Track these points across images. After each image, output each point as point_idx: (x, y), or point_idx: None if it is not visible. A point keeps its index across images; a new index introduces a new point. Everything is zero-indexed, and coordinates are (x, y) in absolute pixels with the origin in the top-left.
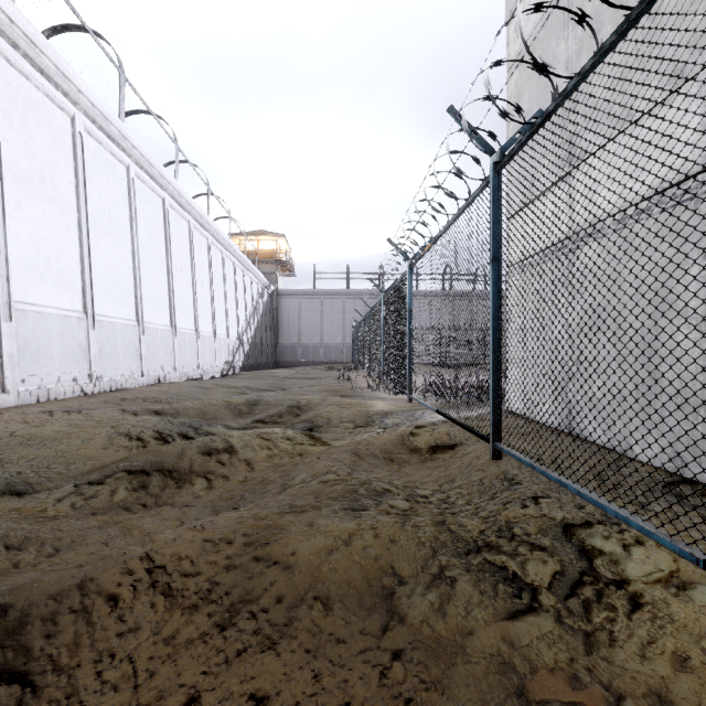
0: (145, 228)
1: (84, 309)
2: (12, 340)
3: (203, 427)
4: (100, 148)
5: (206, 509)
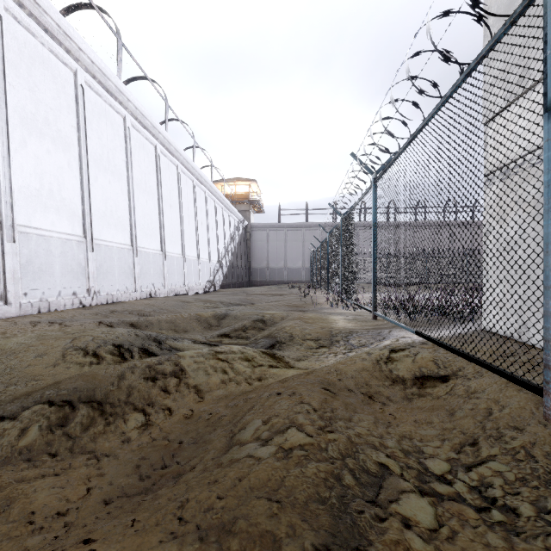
0: (139, 169)
1: (84, 234)
2: (15, 258)
3: (168, 341)
4: (100, 100)
5: (130, 464)
